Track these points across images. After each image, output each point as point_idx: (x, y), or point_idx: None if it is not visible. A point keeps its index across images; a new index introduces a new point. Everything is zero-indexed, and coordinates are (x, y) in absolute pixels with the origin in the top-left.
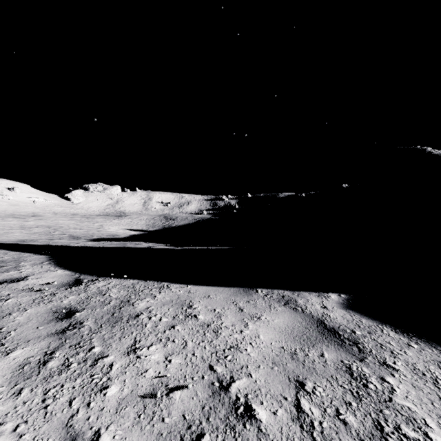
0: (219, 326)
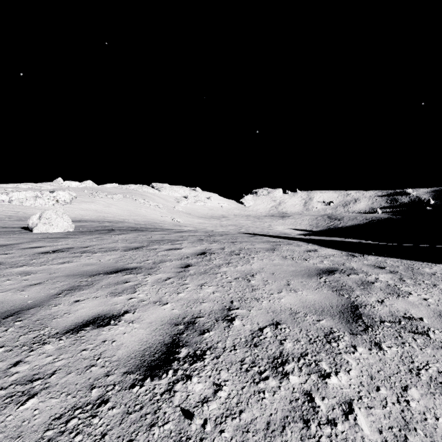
0: None
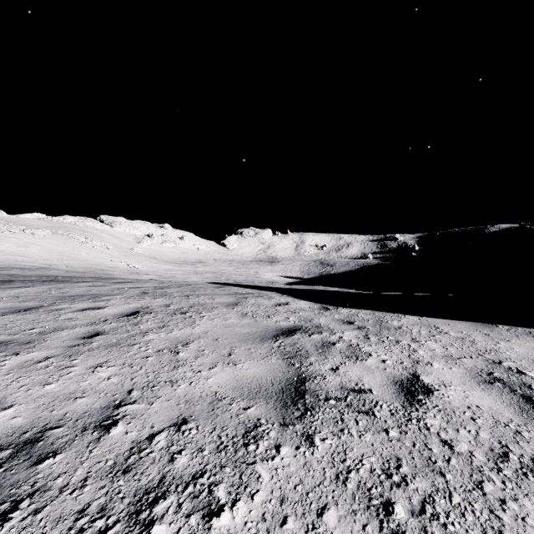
0: (472, 340)
